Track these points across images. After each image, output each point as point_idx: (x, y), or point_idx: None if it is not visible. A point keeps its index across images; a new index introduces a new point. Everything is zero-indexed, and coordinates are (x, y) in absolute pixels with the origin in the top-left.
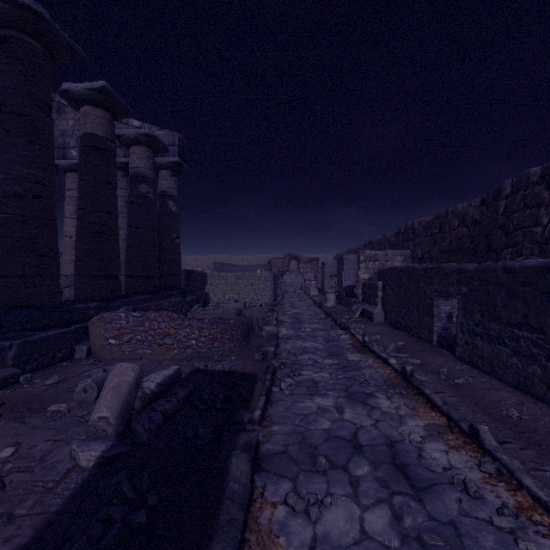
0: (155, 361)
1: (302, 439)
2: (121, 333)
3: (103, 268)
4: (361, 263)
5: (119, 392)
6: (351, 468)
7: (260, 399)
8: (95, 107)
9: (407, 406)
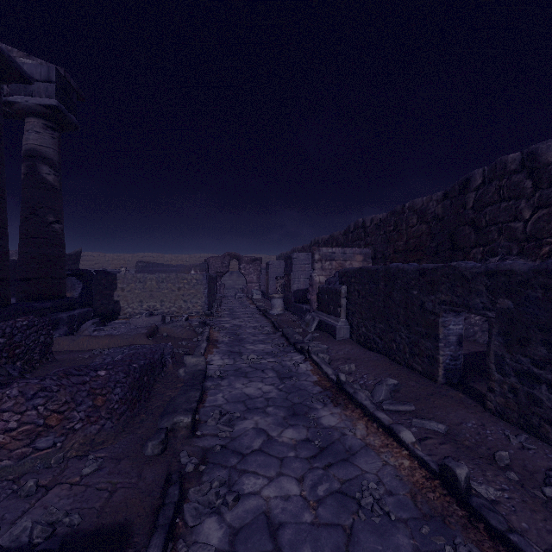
0: None
1: None
2: None
3: None
4: (316, 262)
5: None
6: None
7: None
8: None
9: None
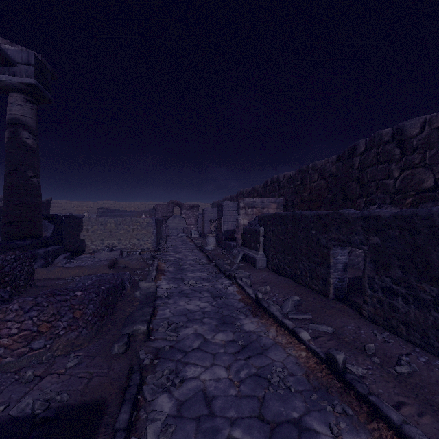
0: None
1: None
2: None
3: None
4: (241, 209)
5: None
6: None
7: None
8: None
9: None
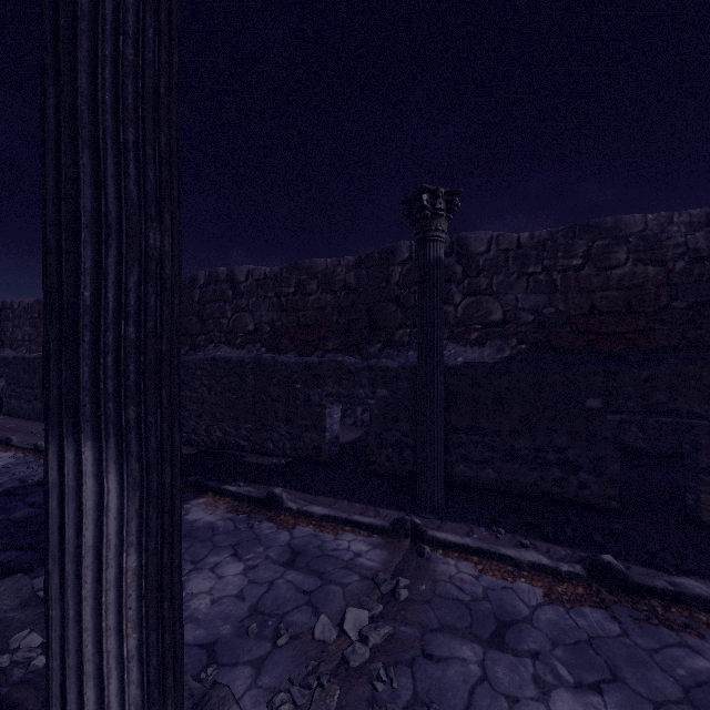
0: None
1: None
2: None
3: None
4: None
5: None
6: None
7: None
8: None
9: None
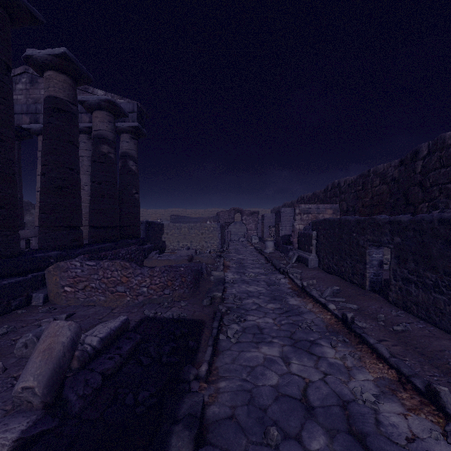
0: (107, 308)
1: (250, 399)
2: (76, 281)
3: (65, 220)
4: (296, 215)
5: (50, 355)
6: (305, 439)
7: (207, 349)
8: (58, 73)
9: (353, 357)
